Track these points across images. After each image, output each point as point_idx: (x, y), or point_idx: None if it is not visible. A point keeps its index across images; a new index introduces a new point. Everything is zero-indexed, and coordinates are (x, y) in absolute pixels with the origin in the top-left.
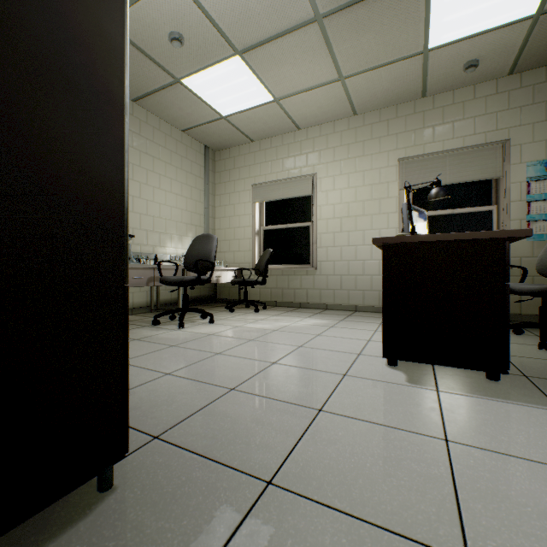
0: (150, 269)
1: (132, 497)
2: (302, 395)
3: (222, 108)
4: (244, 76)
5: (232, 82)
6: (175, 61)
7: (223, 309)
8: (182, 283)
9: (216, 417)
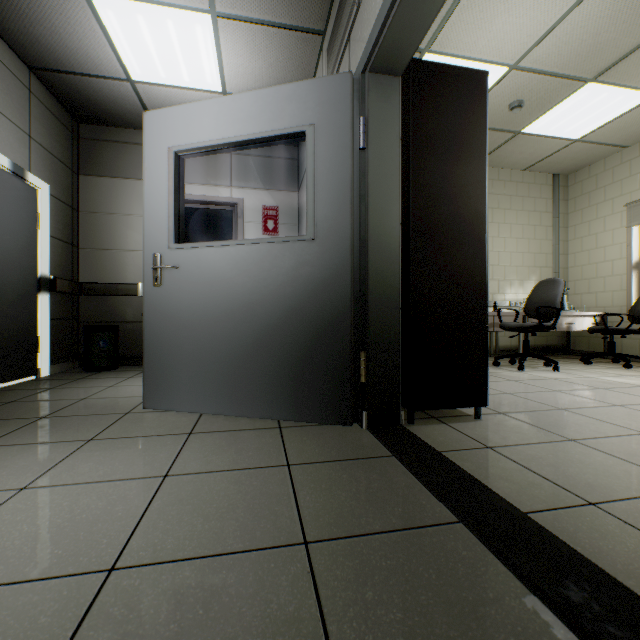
0: (489, 316)
1: (490, 423)
2: (633, 424)
3: (573, 134)
4: (600, 95)
5: (584, 106)
6: (514, 121)
7: (575, 361)
8: (521, 329)
9: (543, 416)
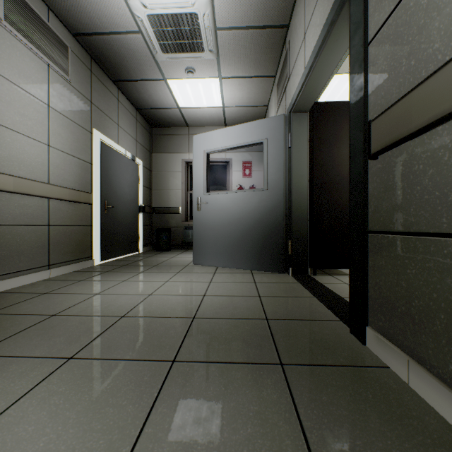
0: None
1: None
2: None
3: None
4: None
5: None
6: None
7: None
8: None
9: None
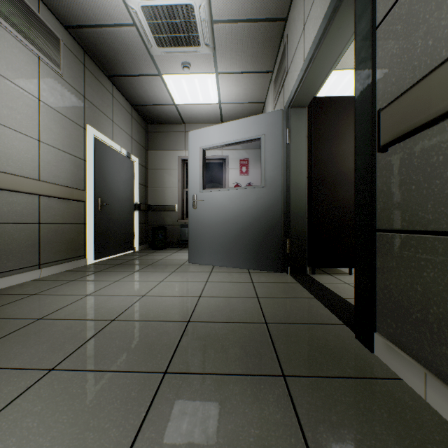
0: None
1: None
2: None
3: None
4: None
5: None
6: None
7: None
8: None
9: None
